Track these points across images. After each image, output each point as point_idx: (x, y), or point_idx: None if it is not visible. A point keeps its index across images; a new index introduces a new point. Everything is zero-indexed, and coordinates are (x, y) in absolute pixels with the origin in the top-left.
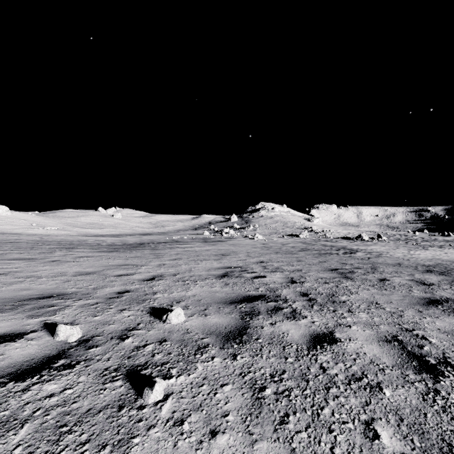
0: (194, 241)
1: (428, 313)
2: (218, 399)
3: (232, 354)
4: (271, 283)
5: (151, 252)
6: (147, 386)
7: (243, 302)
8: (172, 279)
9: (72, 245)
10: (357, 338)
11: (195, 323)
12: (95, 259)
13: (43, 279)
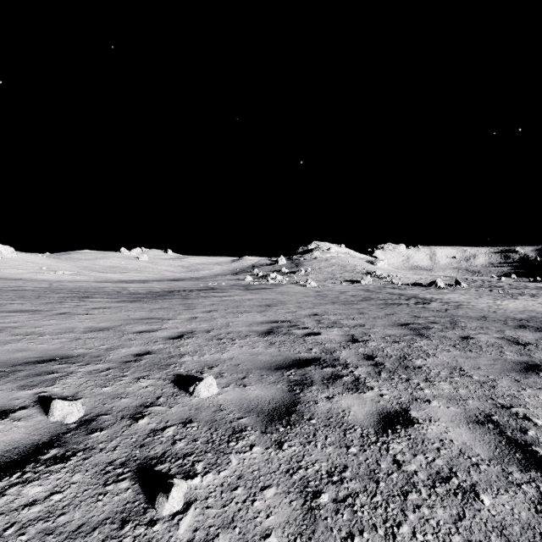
0: (234, 288)
1: (527, 382)
2: (256, 509)
3: (277, 441)
4: (327, 342)
5: (181, 302)
6: (162, 491)
7: (292, 368)
8: (204, 336)
9: (86, 293)
10: (439, 418)
11: (230, 396)
12: (112, 311)
13: (46, 337)
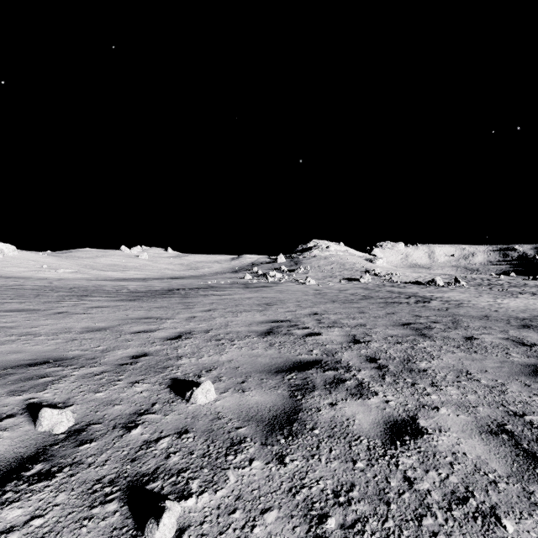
0: (233, 287)
1: (537, 387)
2: (256, 537)
3: (278, 454)
4: (328, 343)
5: (180, 300)
6: (152, 517)
7: (293, 371)
8: (202, 337)
9: (85, 291)
10: (449, 428)
11: (229, 402)
12: (111, 310)
13: (41, 338)
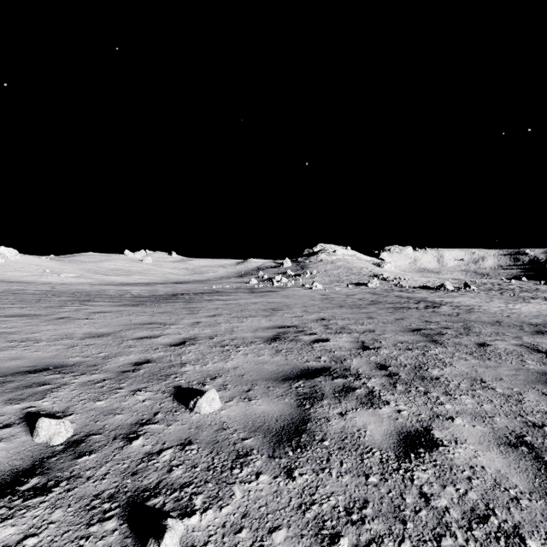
0: (239, 291)
1: None
2: None
3: (286, 468)
4: (336, 349)
5: (184, 305)
6: (153, 537)
7: (301, 378)
8: (207, 343)
9: (88, 296)
10: (466, 440)
11: (234, 412)
12: (113, 315)
13: (42, 344)
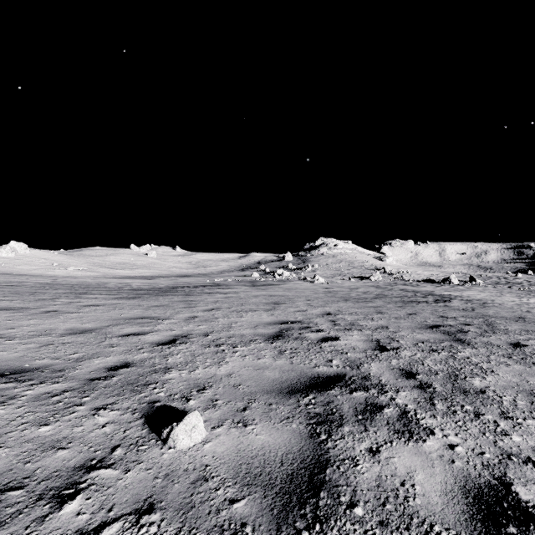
0: (240, 284)
1: None
2: None
3: None
4: (349, 350)
5: (183, 299)
6: None
7: (310, 391)
8: (200, 341)
9: (86, 289)
10: None
11: (223, 446)
12: (105, 308)
13: (13, 342)
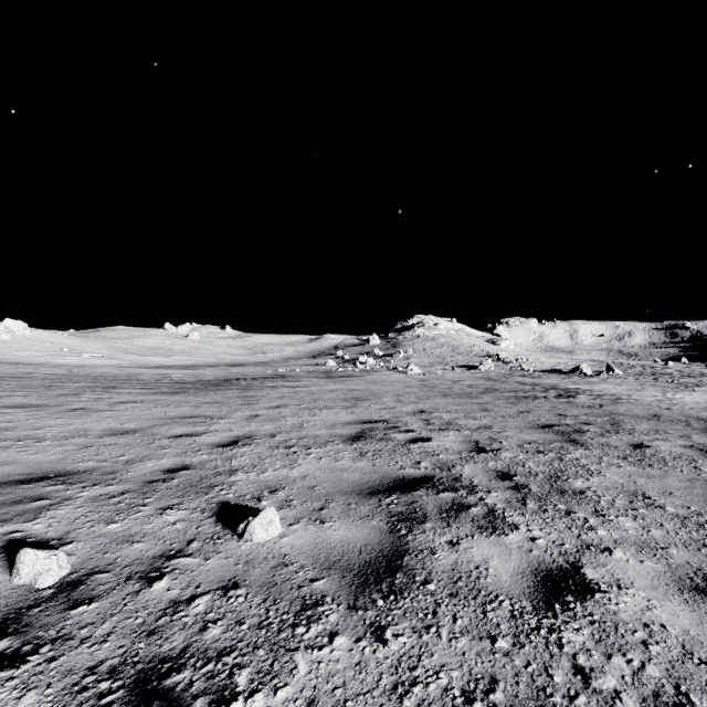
0: (311, 376)
1: None
2: None
3: (374, 625)
4: (441, 452)
5: (239, 394)
6: None
7: (393, 492)
8: (267, 443)
9: (114, 382)
10: (632, 582)
11: (300, 539)
12: (145, 406)
13: (45, 444)
